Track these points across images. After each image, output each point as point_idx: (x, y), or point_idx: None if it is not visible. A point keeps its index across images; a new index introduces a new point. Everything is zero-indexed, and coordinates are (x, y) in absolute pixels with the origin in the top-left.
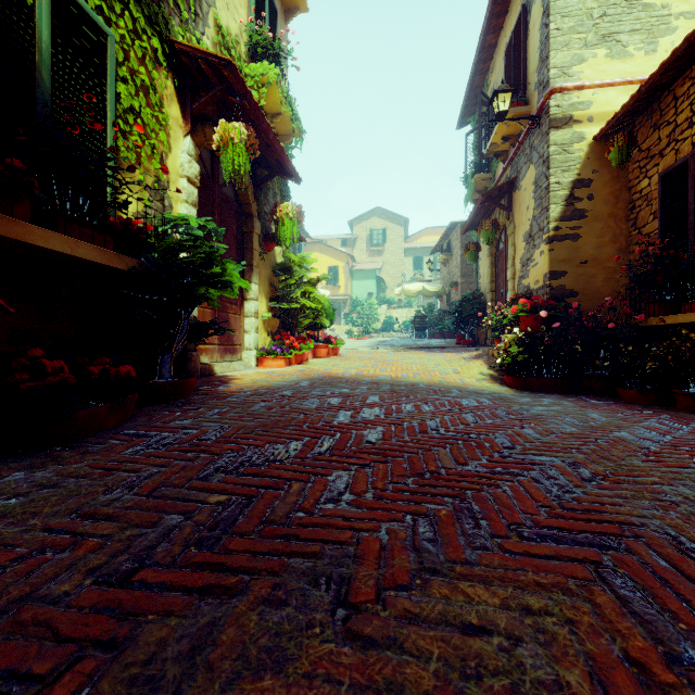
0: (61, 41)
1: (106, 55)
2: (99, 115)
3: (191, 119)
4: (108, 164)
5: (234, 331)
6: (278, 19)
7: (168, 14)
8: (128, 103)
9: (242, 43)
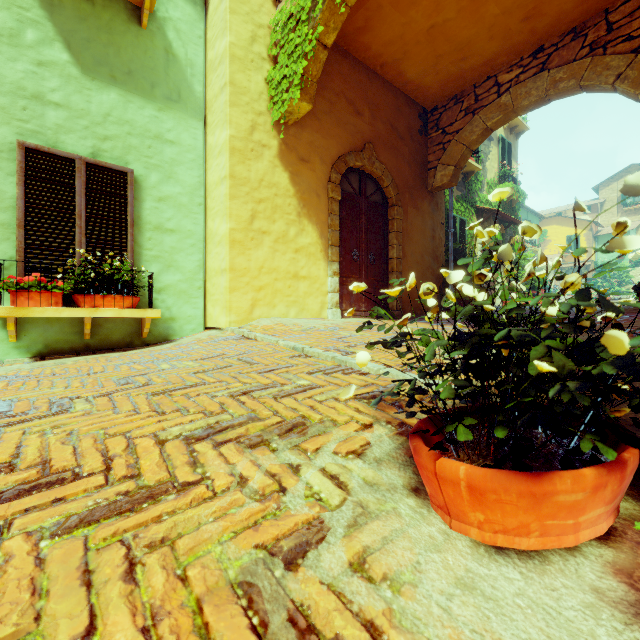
0: (459, 229)
1: (465, 225)
2: (464, 240)
3: (481, 225)
4: (465, 251)
5: (496, 289)
6: (512, 143)
7: (475, 197)
8: (468, 232)
9: (495, 178)
